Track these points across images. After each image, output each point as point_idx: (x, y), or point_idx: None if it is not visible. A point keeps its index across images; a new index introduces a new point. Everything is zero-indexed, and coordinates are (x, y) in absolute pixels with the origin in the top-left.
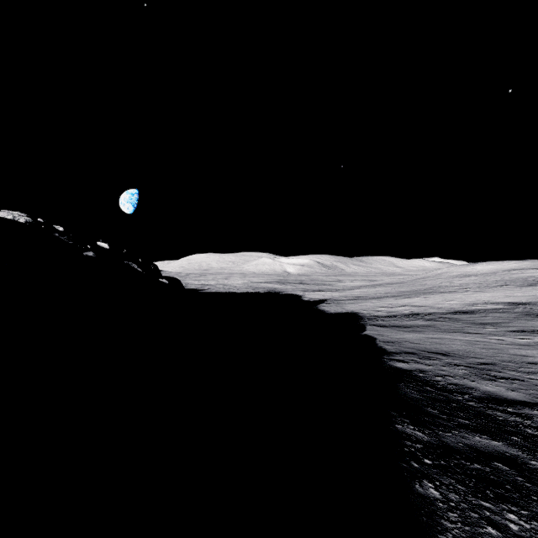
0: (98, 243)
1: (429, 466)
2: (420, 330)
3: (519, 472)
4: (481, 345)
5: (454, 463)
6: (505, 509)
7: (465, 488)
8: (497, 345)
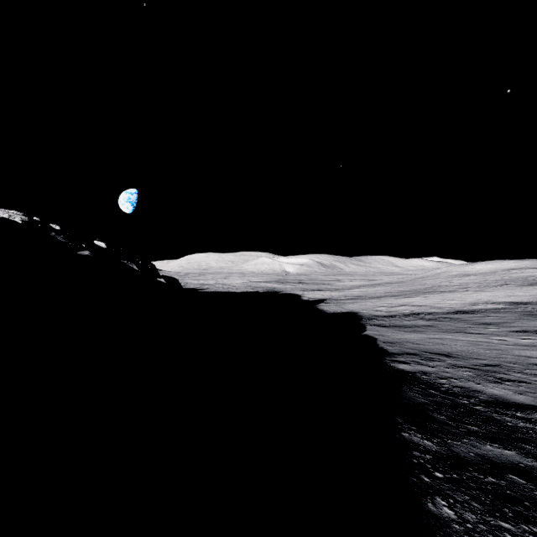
0: (95, 242)
1: (440, 480)
2: (421, 330)
3: (536, 485)
4: (484, 345)
5: (467, 476)
6: (527, 531)
7: (481, 506)
8: (500, 345)
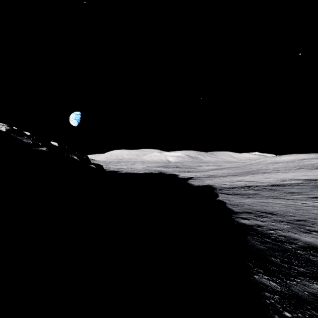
0: (51, 142)
1: None
2: (252, 197)
3: None
4: (293, 207)
5: (308, 315)
6: None
7: None
8: (303, 207)
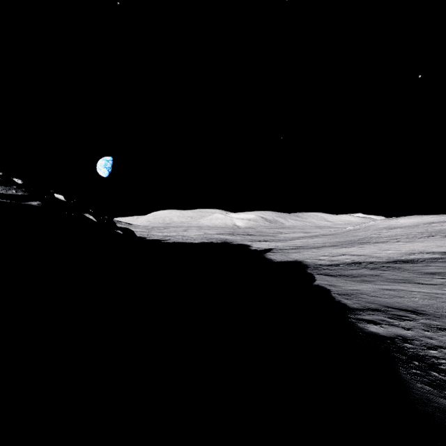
0: (55, 195)
1: None
2: (370, 280)
3: None
4: (443, 298)
5: None
6: None
7: None
8: None
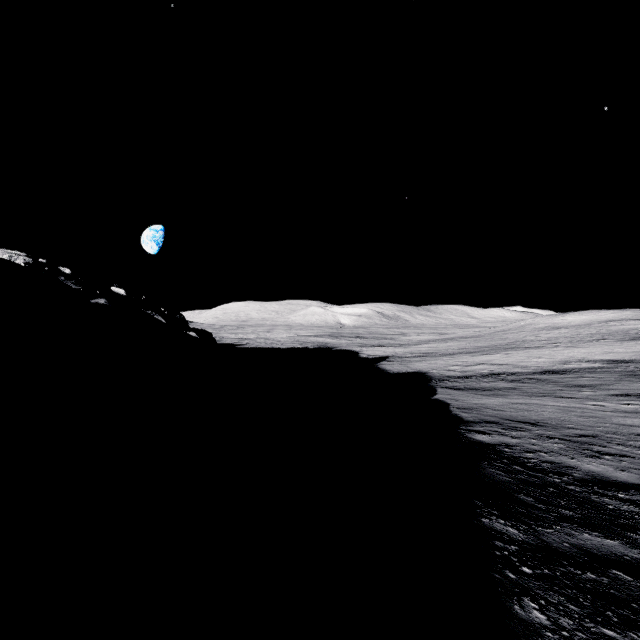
0: (113, 288)
1: (529, 576)
2: (503, 394)
3: None
4: (577, 412)
5: (561, 572)
6: None
7: (579, 609)
8: (597, 412)
